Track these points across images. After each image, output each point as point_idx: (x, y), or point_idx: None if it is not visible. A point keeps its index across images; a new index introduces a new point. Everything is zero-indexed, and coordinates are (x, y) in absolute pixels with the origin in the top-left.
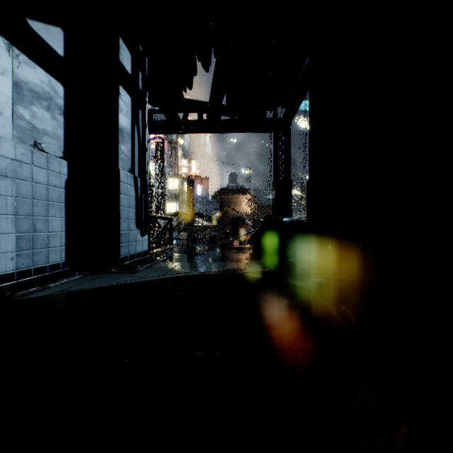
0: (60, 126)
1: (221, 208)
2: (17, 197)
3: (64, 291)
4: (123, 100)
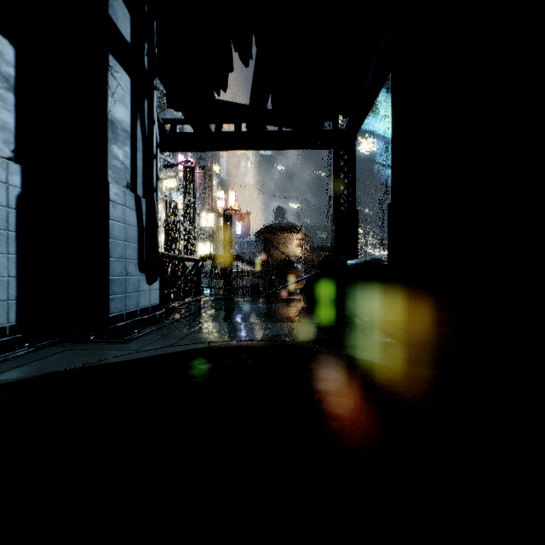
0: (7, 108)
1: (265, 249)
2: None
3: None
4: (116, 78)
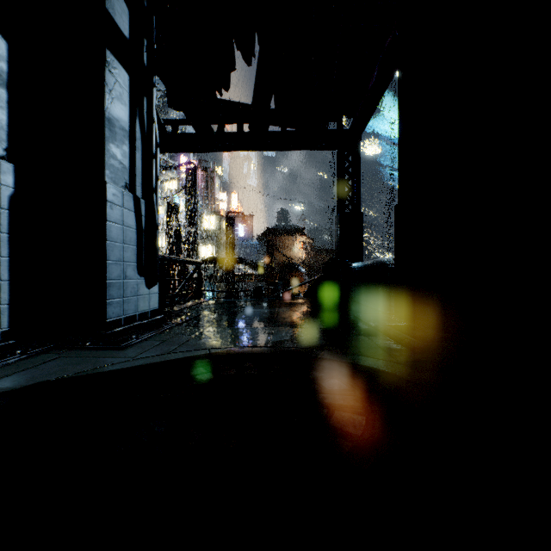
0: None
1: (268, 252)
2: None
3: None
4: (113, 75)
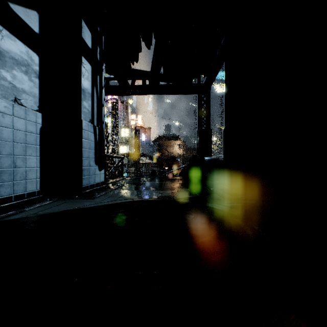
0: (36, 86)
1: (159, 150)
2: (0, 140)
3: (36, 214)
4: (85, 68)
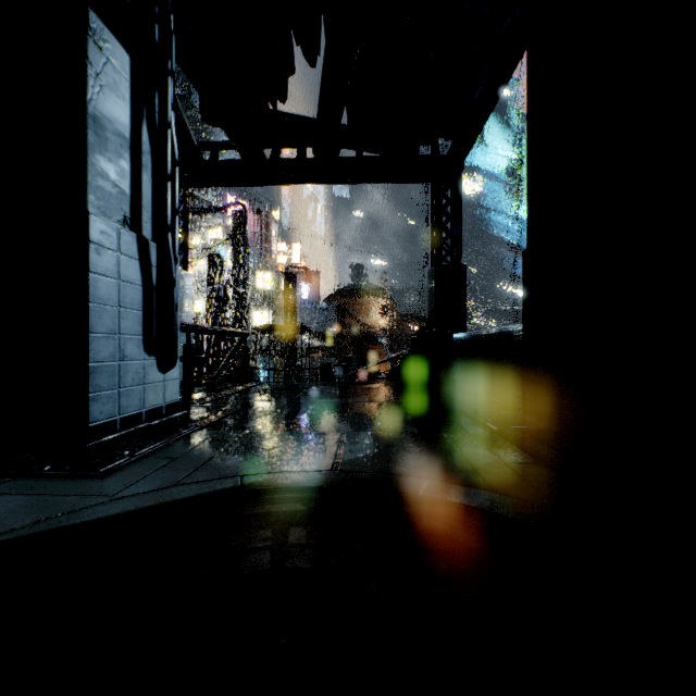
0: None
1: (339, 319)
2: None
3: None
4: (103, 51)
